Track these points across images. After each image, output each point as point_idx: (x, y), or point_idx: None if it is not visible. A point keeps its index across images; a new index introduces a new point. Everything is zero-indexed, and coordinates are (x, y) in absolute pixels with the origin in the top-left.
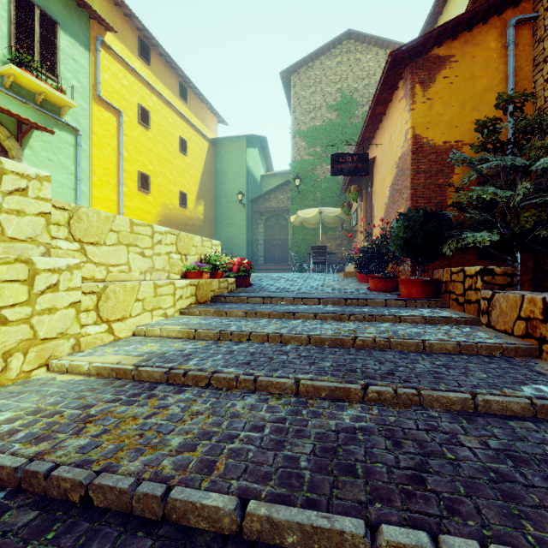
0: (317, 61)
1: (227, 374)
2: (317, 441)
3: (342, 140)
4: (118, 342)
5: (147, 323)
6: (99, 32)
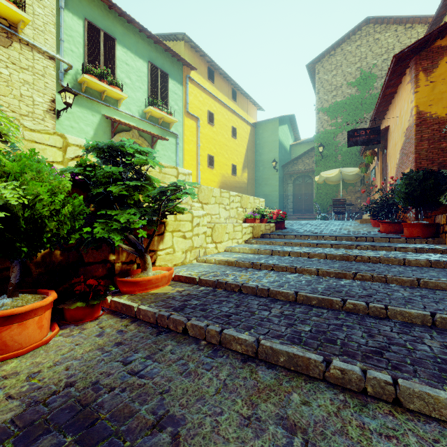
0: (338, 49)
1: (281, 265)
2: (326, 286)
3: (362, 110)
4: (220, 253)
5: (230, 246)
6: (187, 72)
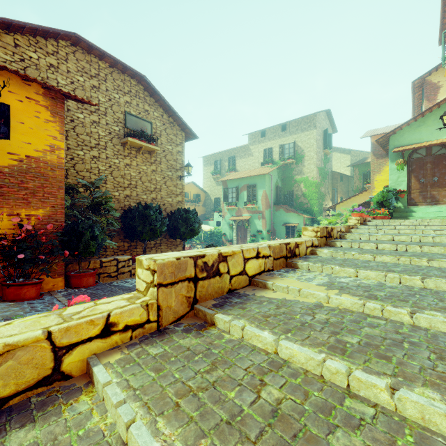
0: None
1: None
2: None
3: None
4: None
5: None
6: None
